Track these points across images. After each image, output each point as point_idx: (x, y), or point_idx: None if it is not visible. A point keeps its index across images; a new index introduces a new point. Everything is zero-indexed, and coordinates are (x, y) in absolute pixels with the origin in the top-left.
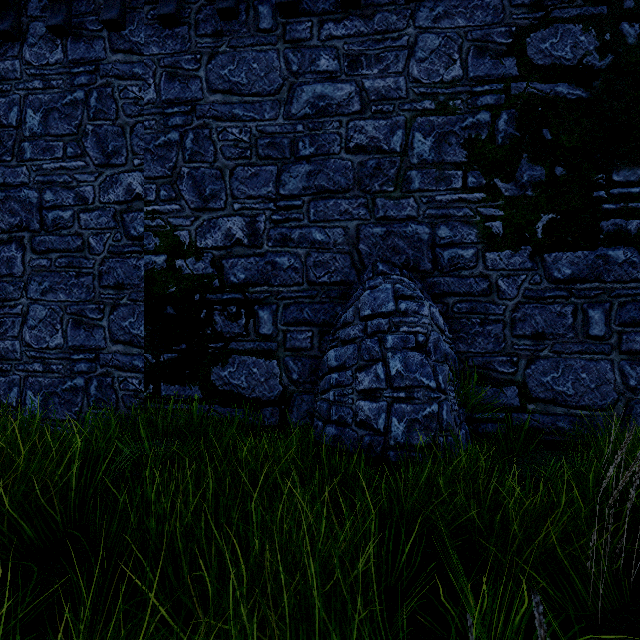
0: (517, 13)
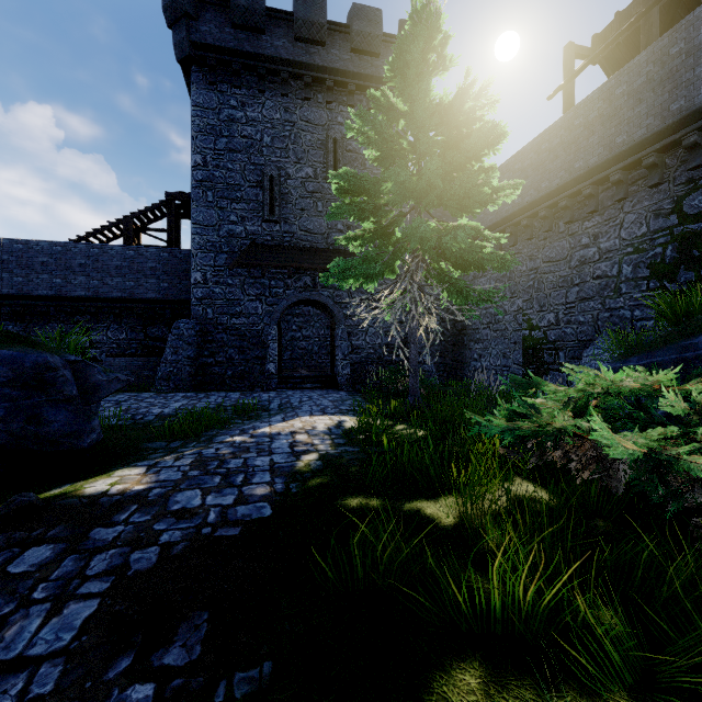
0: (677, 189)
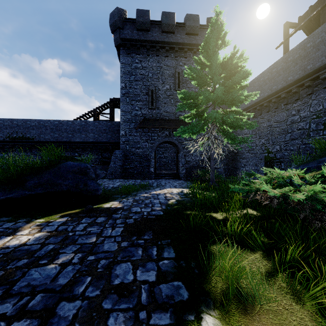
0: None
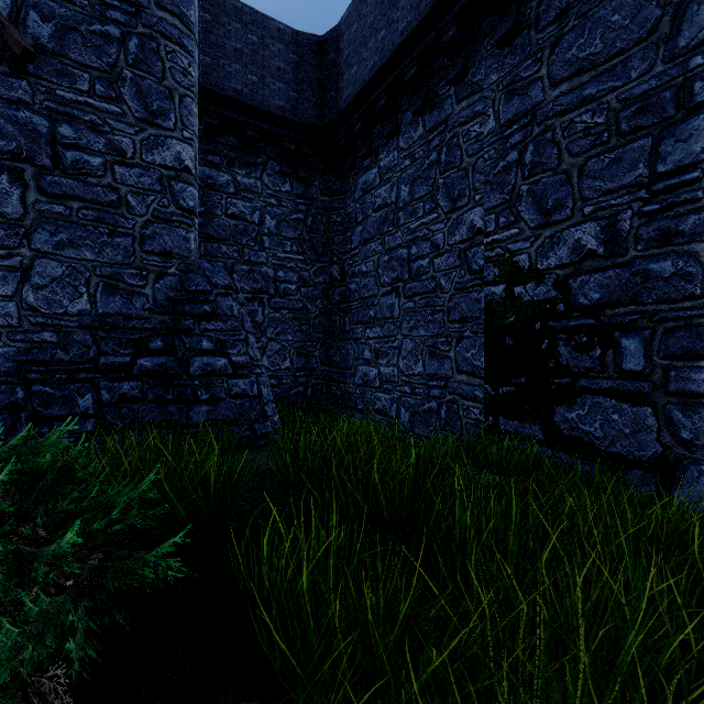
0: None
